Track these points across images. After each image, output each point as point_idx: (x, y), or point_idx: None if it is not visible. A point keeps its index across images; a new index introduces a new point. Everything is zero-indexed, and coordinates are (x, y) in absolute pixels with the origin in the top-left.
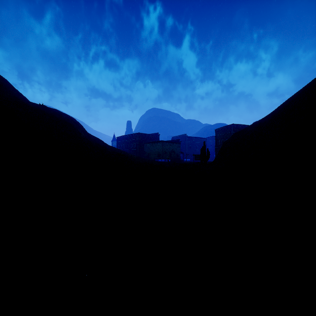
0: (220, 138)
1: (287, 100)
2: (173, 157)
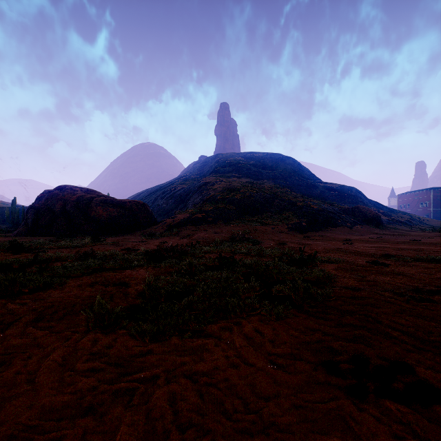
0: None
1: None
2: None
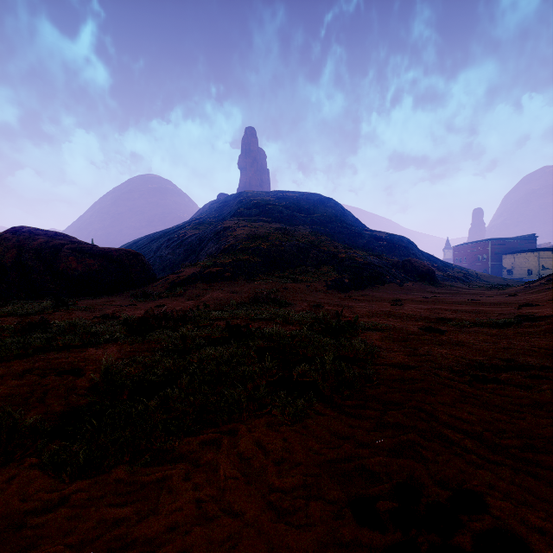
0: None
1: None
2: None
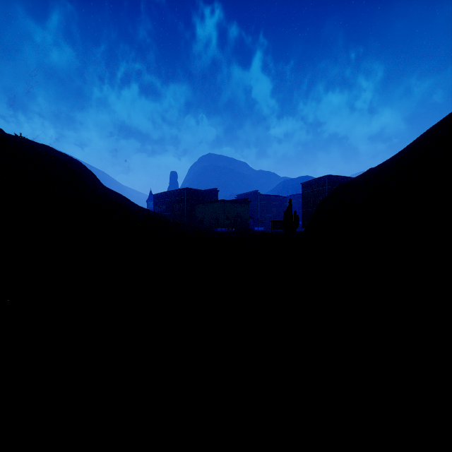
0: (309, 195)
1: (426, 132)
2: (238, 225)
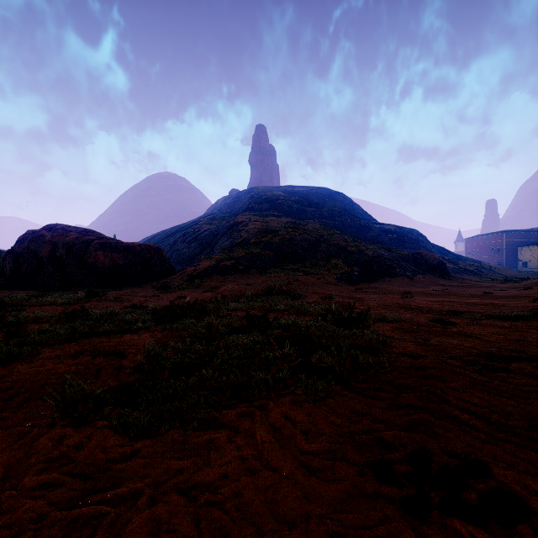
0: None
1: None
2: None
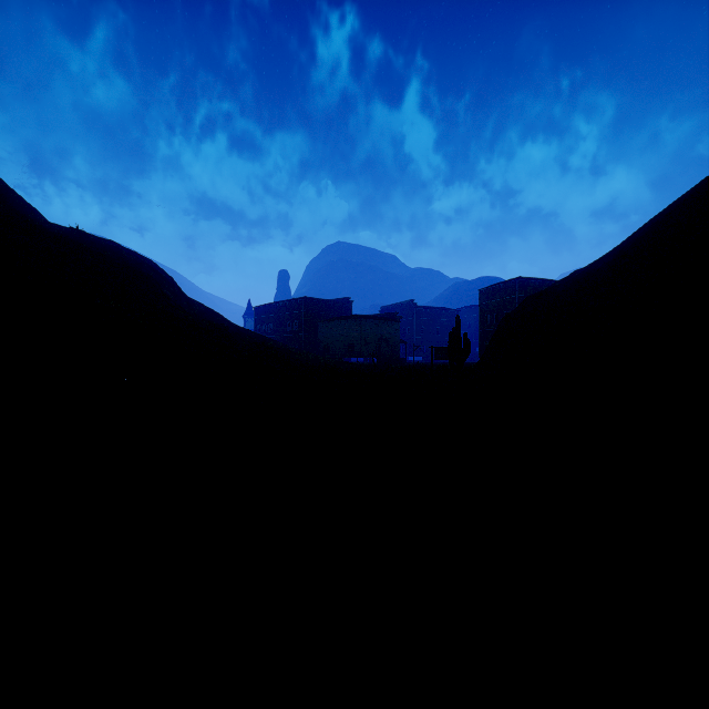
0: (491, 308)
1: (651, 221)
2: (383, 353)
